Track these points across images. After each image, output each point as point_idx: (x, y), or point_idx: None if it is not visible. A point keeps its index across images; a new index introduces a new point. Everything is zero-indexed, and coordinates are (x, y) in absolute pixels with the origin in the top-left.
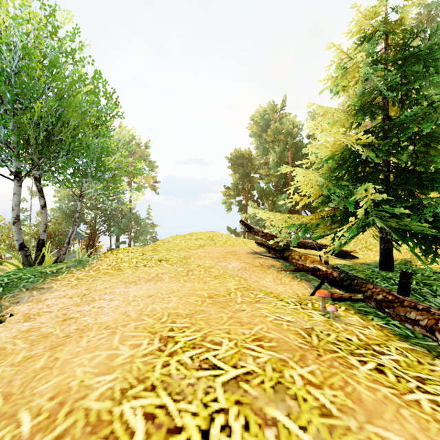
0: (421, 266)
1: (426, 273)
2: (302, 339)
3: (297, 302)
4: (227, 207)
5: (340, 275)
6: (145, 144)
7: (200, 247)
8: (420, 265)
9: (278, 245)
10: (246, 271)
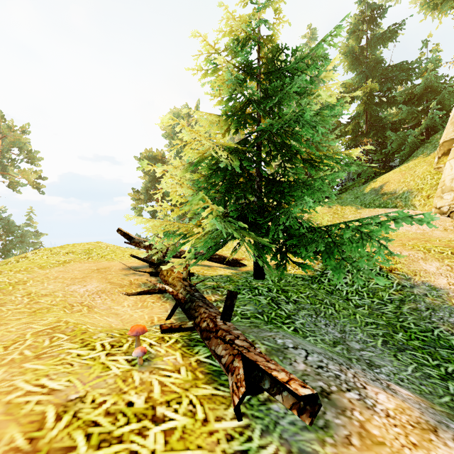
0: (290, 271)
1: (289, 279)
2: (26, 437)
3: (111, 343)
4: (138, 213)
5: (186, 296)
6: (21, 127)
7: (62, 264)
8: (290, 270)
9: (158, 257)
10: (102, 295)
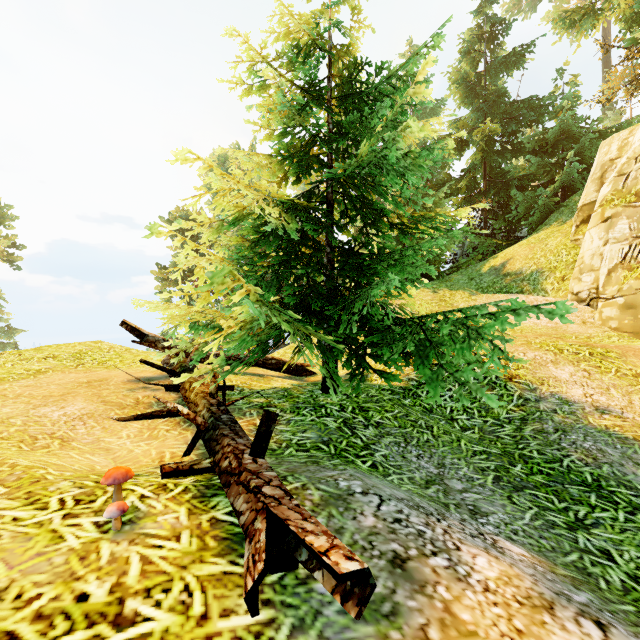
0: (376, 381)
1: (372, 392)
2: None
3: (77, 497)
4: (165, 300)
5: (209, 420)
6: None
7: (33, 374)
8: (375, 380)
9: (183, 363)
10: (88, 421)
